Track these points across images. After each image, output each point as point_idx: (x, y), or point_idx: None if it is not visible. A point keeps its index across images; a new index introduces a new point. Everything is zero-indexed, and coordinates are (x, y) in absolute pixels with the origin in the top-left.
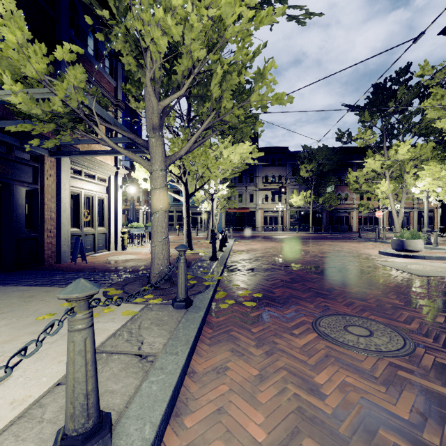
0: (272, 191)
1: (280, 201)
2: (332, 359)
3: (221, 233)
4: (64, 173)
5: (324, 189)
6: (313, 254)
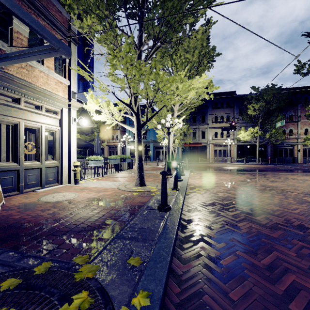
0: (222, 128)
1: (228, 136)
2: None
3: (176, 168)
4: None
5: (271, 125)
6: (293, 195)
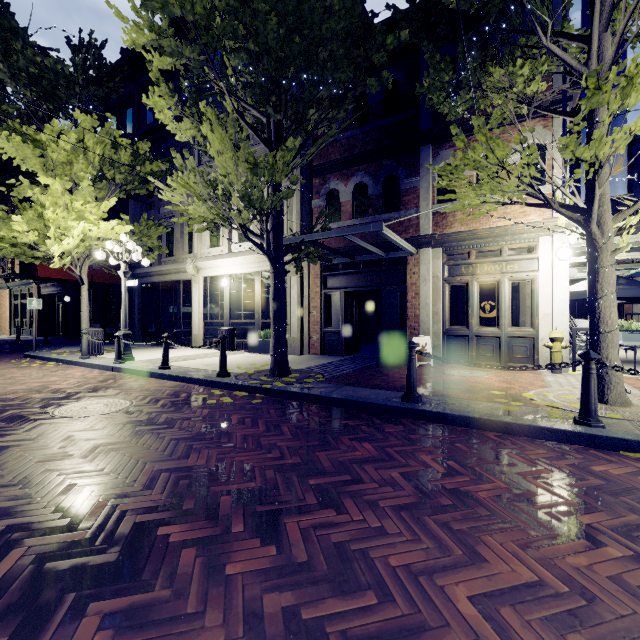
0: None
1: None
2: (113, 395)
3: (583, 358)
4: (424, 267)
5: None
6: None
